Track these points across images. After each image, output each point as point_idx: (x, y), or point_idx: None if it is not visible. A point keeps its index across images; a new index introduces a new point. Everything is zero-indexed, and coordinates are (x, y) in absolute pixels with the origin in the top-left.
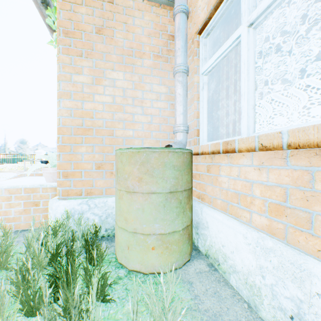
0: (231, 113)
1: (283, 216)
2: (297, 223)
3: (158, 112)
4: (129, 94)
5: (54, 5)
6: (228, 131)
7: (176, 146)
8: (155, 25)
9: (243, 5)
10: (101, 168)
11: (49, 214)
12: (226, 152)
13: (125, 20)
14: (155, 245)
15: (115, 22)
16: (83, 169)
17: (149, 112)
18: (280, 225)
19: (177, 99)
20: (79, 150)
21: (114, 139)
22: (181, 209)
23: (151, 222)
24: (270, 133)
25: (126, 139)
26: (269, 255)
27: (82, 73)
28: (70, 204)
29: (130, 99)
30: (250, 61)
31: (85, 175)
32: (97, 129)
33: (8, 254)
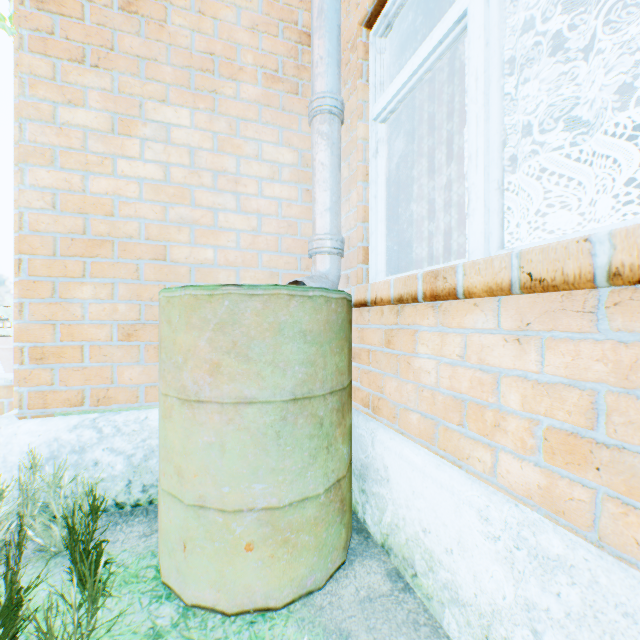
0: (442, 210)
1: (587, 469)
2: (631, 492)
3: (276, 208)
4: (205, 162)
5: None
6: (435, 252)
7: (313, 284)
8: (267, 5)
9: None
10: (133, 338)
11: None
12: (433, 298)
13: None
14: (255, 537)
15: None
16: (85, 340)
17: (254, 206)
18: (580, 492)
19: (318, 176)
20: (76, 294)
21: (168, 267)
22: (324, 442)
23: (244, 479)
24: (556, 244)
25: (198, 268)
26: (553, 578)
27: (84, 105)
28: (49, 429)
29: (208, 173)
30: (491, 73)
31: (92, 356)
32: (122, 242)
33: None
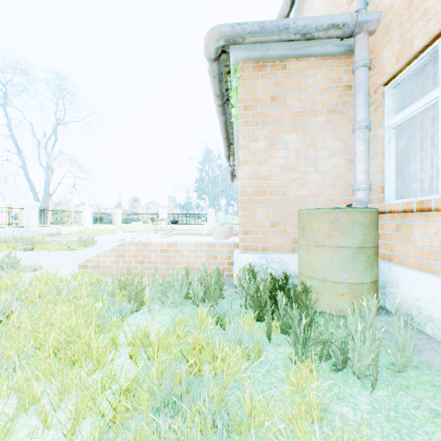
0: (427, 168)
1: None
2: None
3: (332, 169)
4: (301, 154)
5: (233, 84)
6: (423, 187)
7: (358, 205)
8: (328, 79)
9: (440, 69)
10: (274, 227)
11: (234, 265)
12: (420, 211)
13: (297, 83)
14: (344, 292)
15: (288, 87)
16: (259, 227)
17: (322, 170)
18: None
19: (357, 156)
20: (256, 210)
21: (287, 199)
22: (369, 264)
23: (340, 272)
24: None
25: (298, 198)
26: None
27: (258, 141)
28: (251, 257)
29: (302, 159)
30: None
31: (261, 233)
32: (271, 190)
33: (221, 287)
